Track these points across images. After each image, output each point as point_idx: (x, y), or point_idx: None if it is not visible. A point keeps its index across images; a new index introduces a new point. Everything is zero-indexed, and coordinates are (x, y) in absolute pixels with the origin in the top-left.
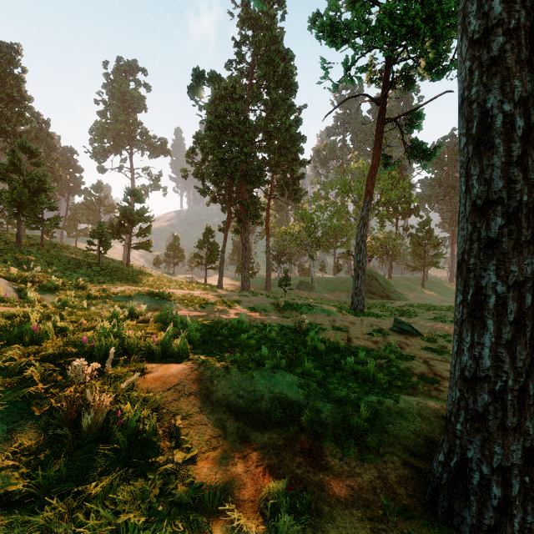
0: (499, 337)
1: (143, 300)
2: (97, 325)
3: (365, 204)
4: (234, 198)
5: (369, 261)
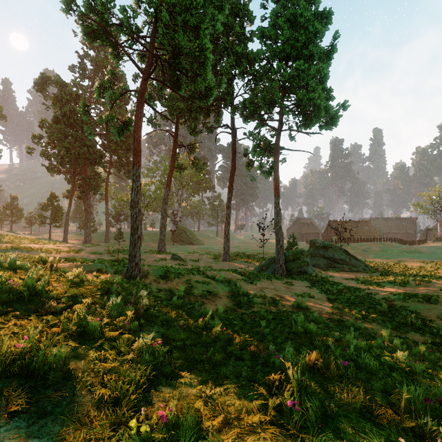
0: (132, 247)
1: (17, 251)
2: (28, 257)
3: (166, 191)
4: (78, 172)
5: (179, 221)
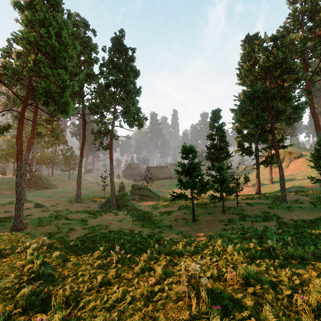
0: (17, 211)
1: None
2: None
3: (26, 154)
4: None
5: (35, 171)
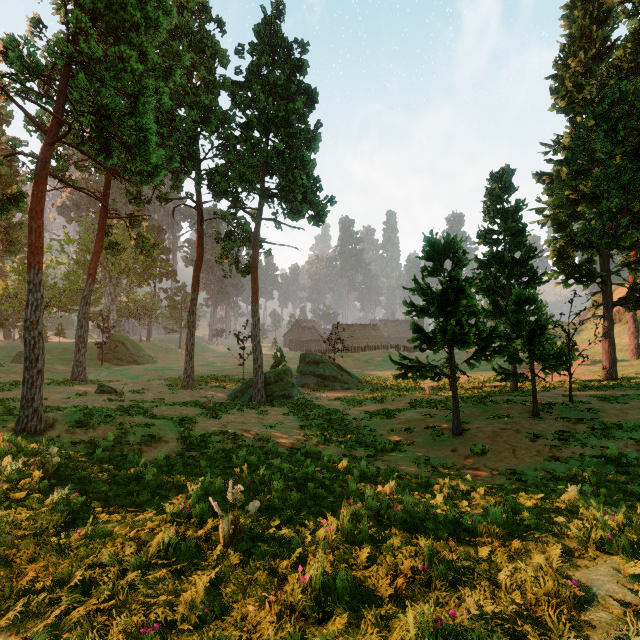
0: (28, 387)
1: None
2: None
3: (87, 285)
4: None
5: (113, 327)
